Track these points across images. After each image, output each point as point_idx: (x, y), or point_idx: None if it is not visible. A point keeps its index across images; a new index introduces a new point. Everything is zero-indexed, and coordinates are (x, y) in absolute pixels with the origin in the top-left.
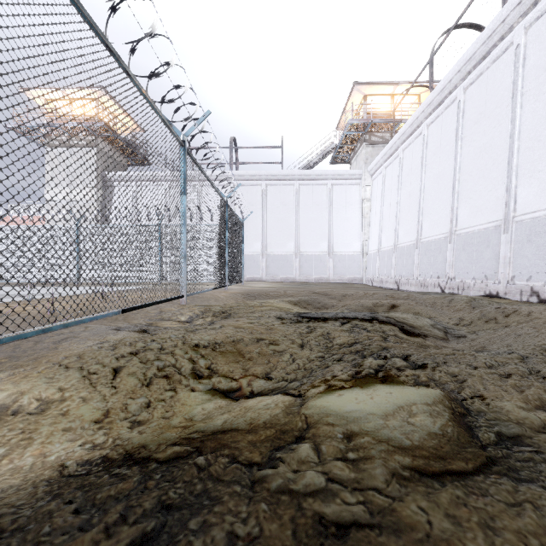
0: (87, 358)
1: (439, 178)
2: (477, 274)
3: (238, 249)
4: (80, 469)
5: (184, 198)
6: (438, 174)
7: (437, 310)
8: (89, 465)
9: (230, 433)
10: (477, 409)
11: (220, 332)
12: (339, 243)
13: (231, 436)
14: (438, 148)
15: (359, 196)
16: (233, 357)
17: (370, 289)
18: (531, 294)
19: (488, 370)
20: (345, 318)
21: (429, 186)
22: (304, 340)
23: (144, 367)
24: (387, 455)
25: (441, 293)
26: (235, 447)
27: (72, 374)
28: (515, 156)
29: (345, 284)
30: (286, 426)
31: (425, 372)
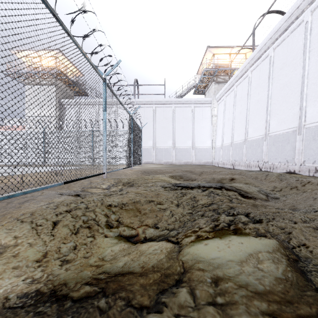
0: (37, 215)
1: (258, 102)
2: (281, 159)
3: (138, 145)
4: (18, 302)
5: (105, 113)
6: (257, 100)
7: (259, 181)
8: (26, 297)
9: (127, 276)
10: (304, 256)
11: (126, 196)
12: (198, 141)
13: (128, 279)
14: (257, 85)
15: (210, 113)
16: (133, 213)
17: (217, 168)
18: (315, 172)
19: (304, 224)
20: (204, 187)
21: (252, 107)
22: (179, 202)
23: (74, 220)
24: (248, 300)
25: (260, 170)
26: (130, 290)
27: (25, 226)
28: (305, 88)
29: (202, 165)
30: (168, 270)
31: (262, 226)
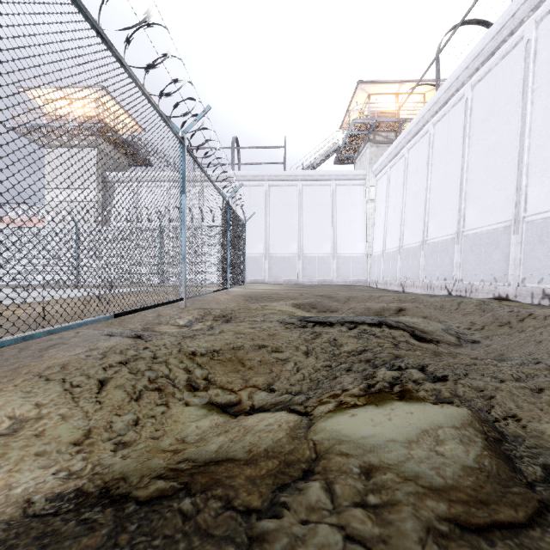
0: (71, 369)
1: (446, 178)
2: (485, 276)
3: (240, 251)
4: (48, 507)
5: (183, 197)
6: (444, 174)
7: (446, 313)
8: (60, 500)
9: (225, 465)
10: (513, 434)
11: (219, 338)
12: (342, 245)
13: (226, 469)
14: (444, 147)
15: (363, 197)
16: (232, 367)
17: (375, 291)
18: (542, 297)
19: (517, 384)
20: (352, 323)
21: (435, 186)
22: (310, 347)
23: (134, 378)
24: (417, 500)
25: (448, 295)
26: (230, 485)
27: (53, 387)
28: (526, 154)
29: (349, 286)
30: (291, 455)
31: (446, 386)
